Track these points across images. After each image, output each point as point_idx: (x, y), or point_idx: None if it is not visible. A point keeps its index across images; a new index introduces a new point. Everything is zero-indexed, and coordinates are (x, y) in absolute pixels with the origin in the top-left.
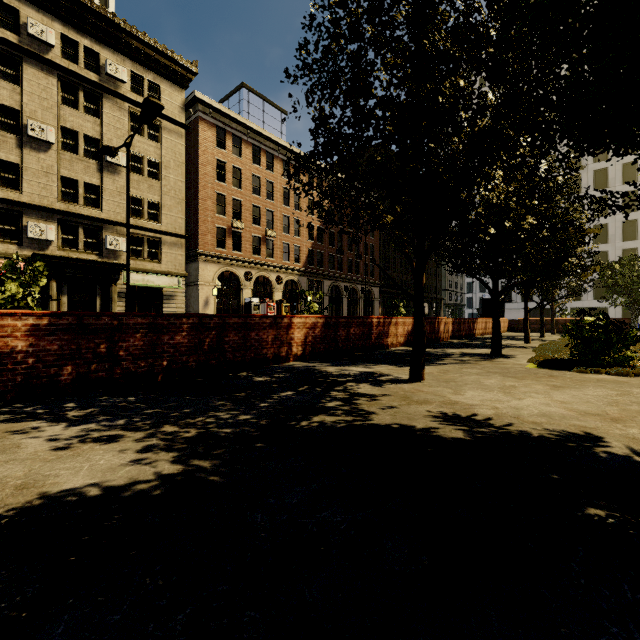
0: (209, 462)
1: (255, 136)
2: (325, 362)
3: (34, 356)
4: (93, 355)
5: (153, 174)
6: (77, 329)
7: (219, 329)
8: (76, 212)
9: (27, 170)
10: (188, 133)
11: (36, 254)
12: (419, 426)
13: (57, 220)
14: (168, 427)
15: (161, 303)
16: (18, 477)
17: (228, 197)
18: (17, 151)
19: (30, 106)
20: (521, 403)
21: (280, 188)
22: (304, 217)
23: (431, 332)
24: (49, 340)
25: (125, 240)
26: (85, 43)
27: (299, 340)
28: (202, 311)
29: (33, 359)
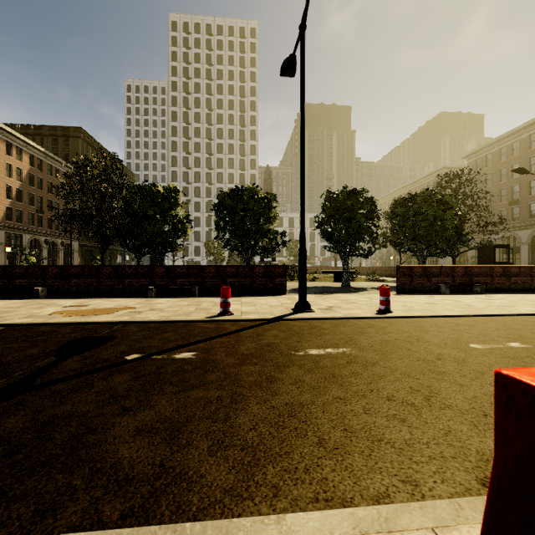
0: None
1: None
2: None
3: None
4: None
5: None
6: None
7: None
8: None
9: None
10: None
11: None
12: None
13: None
14: None
15: None
16: None
17: None
18: None
19: None
20: None
21: None
22: (2, 178)
23: None
24: None
25: None
26: None
27: None
28: None
29: None
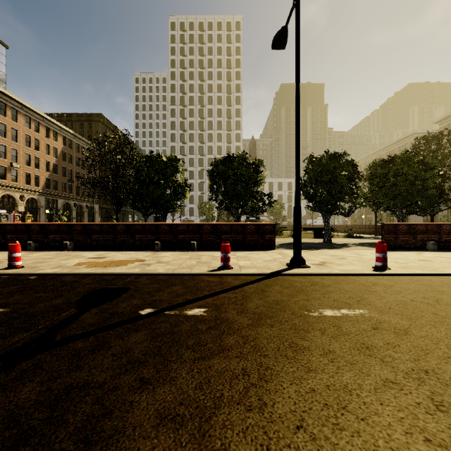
0: None
1: (2, 95)
2: None
3: None
4: None
5: None
6: None
7: None
8: None
9: None
10: None
11: None
12: None
13: None
14: None
15: None
16: None
17: None
18: None
19: None
20: None
21: (23, 134)
22: (43, 156)
23: None
24: None
25: None
26: None
27: None
28: None
29: None
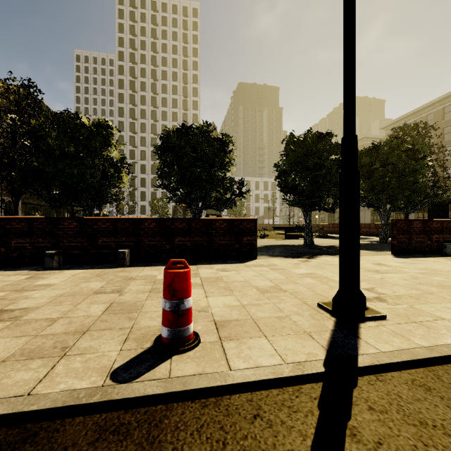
0: None
1: None
2: None
3: None
4: None
5: None
6: None
7: None
8: None
9: None
10: None
11: None
12: None
13: None
14: None
15: None
16: None
17: None
18: None
19: None
20: None
21: None
22: None
23: None
24: None
25: None
26: None
27: None
28: None
29: None
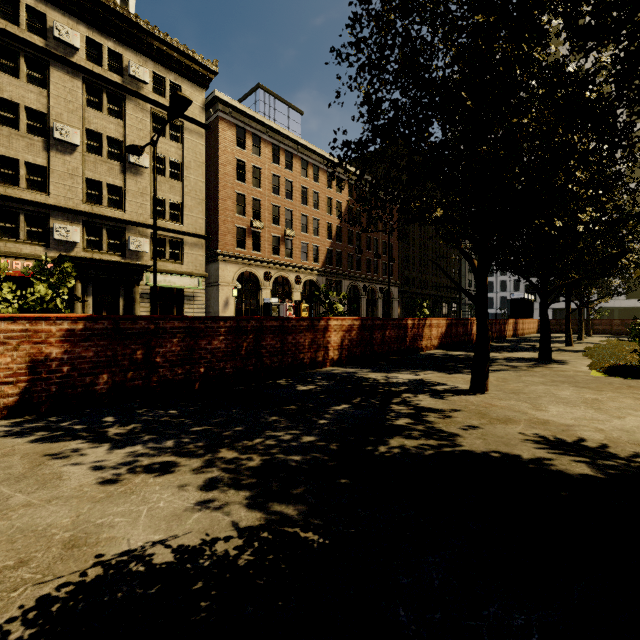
0: (293, 508)
1: (274, 135)
2: (364, 367)
3: (69, 364)
4: (129, 362)
5: (174, 175)
6: (113, 334)
7: (256, 333)
8: (100, 213)
9: (53, 172)
10: (208, 133)
11: (62, 255)
12: (525, 455)
13: (82, 222)
14: (225, 452)
15: (182, 304)
16: (65, 527)
17: (248, 197)
18: (44, 154)
19: (56, 109)
20: (626, 423)
21: (299, 187)
22: (323, 216)
23: (464, 334)
24: (84, 346)
25: (147, 241)
26: (109, 45)
27: (335, 344)
28: (222, 312)
29: (68, 367)
